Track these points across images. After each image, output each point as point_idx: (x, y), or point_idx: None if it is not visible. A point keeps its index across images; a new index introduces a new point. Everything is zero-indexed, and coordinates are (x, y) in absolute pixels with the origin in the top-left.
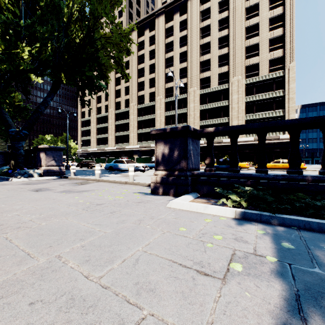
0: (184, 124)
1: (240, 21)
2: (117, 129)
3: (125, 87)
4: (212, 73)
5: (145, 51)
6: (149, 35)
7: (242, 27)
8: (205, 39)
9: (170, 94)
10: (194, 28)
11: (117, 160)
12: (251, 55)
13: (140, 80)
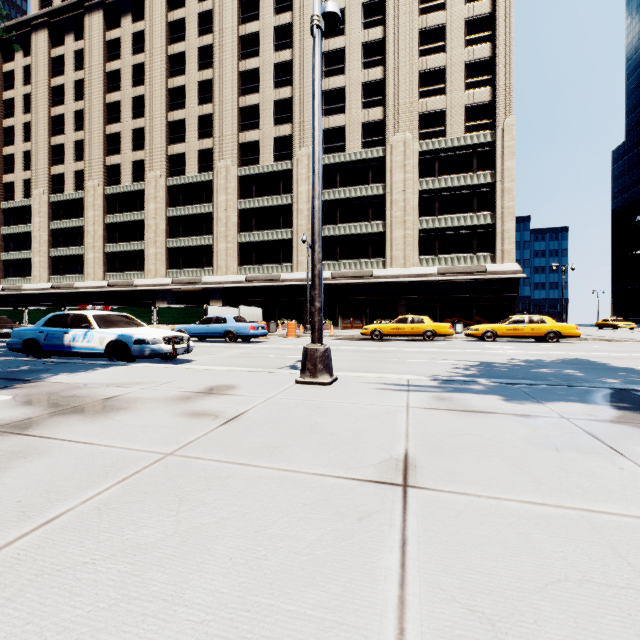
0: (284, 232)
1: (410, 14)
2: (109, 235)
3: (132, 130)
4: (348, 120)
5: (189, 46)
6: (197, 9)
7: (413, 26)
8: (334, 42)
9: (252, 159)
10: (308, 11)
11: (61, 314)
12: (431, 92)
13: (174, 117)
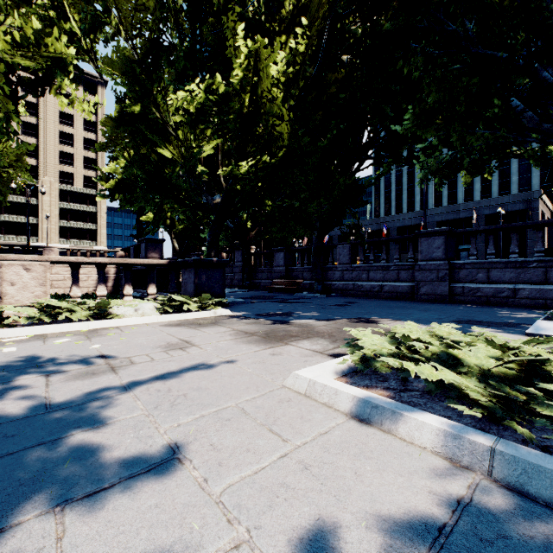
0: None
1: (54, 121)
2: None
3: None
4: None
5: None
6: None
7: (56, 128)
8: None
9: None
10: None
11: None
12: (66, 162)
13: None
